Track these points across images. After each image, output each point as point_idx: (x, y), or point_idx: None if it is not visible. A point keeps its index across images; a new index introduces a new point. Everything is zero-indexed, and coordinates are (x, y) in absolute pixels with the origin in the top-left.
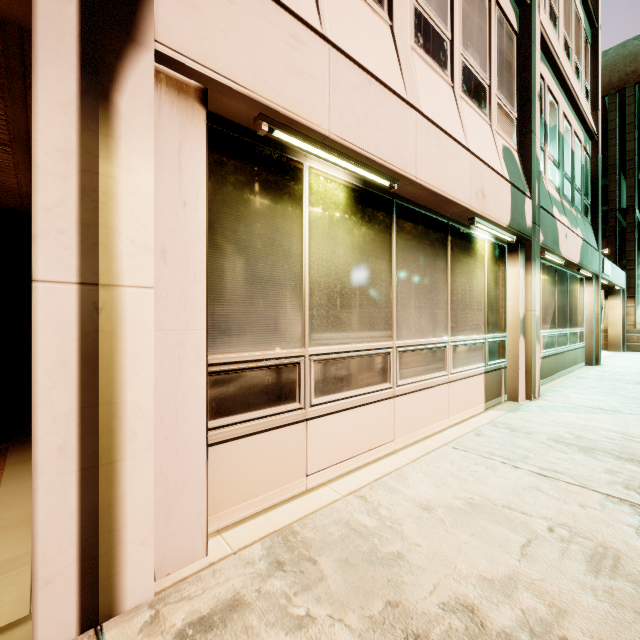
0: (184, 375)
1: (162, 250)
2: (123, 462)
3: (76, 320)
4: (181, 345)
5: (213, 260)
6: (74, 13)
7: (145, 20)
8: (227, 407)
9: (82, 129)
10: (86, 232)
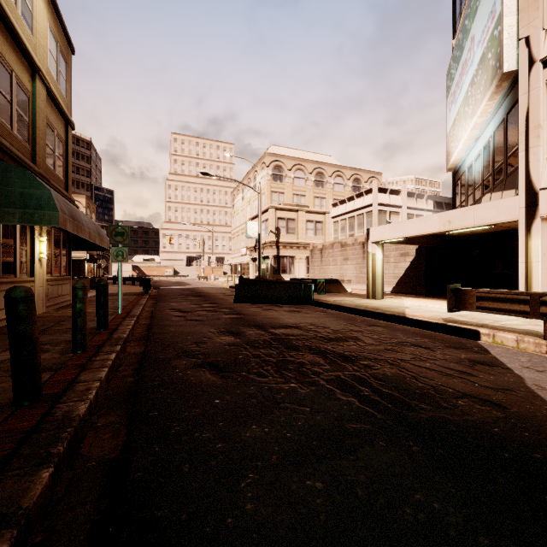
0: None
1: (544, 254)
2: None
3: (524, 268)
4: None
5: None
6: (524, 220)
7: (537, 213)
8: None
9: (525, 238)
10: (526, 254)
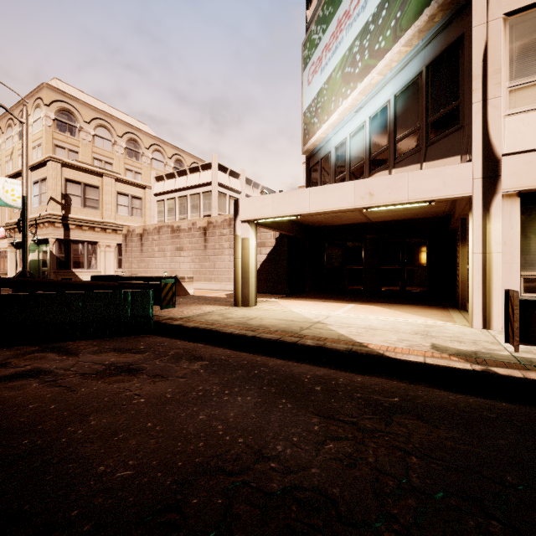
0: (511, 276)
1: (504, 242)
2: (492, 294)
3: (481, 261)
4: (510, 268)
5: (525, 241)
6: (481, 195)
7: (498, 186)
8: (531, 290)
9: (482, 219)
10: (483, 242)
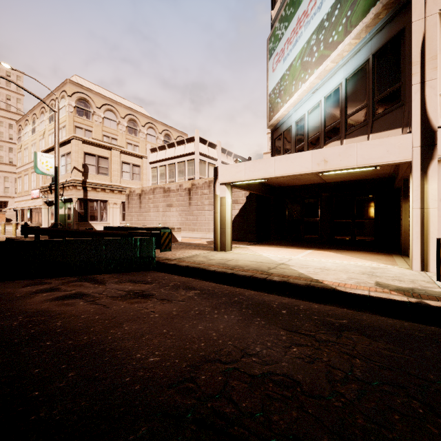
0: None
1: (439, 199)
2: (429, 243)
3: (419, 215)
4: None
5: None
6: (419, 161)
7: (435, 153)
8: None
9: (421, 181)
10: (421, 199)
